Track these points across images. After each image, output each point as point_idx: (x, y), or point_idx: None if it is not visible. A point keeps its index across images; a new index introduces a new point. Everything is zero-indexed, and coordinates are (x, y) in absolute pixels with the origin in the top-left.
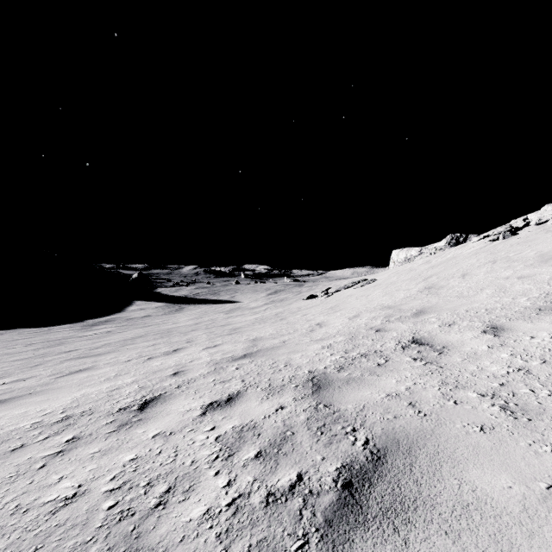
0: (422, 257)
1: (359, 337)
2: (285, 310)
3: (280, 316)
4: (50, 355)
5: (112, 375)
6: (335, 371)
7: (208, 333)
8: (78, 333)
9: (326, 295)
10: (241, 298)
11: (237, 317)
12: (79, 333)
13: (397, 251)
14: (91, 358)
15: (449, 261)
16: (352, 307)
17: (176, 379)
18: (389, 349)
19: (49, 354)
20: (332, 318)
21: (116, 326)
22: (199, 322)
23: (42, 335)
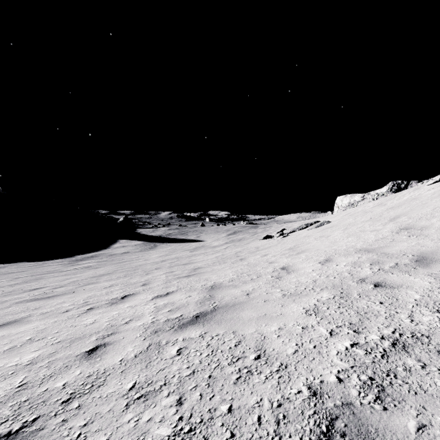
0: (364, 202)
1: (353, 295)
2: (244, 250)
3: (240, 256)
4: (13, 294)
5: (24, 340)
6: (372, 400)
7: (168, 273)
8: (62, 267)
9: (282, 235)
10: (205, 238)
11: (200, 255)
12: (63, 268)
13: (341, 197)
14: (41, 301)
15: (411, 202)
16: (316, 248)
17: (84, 367)
18: (439, 332)
19: (14, 293)
20: (298, 261)
21: (97, 261)
22: (166, 259)
23: (33, 269)
